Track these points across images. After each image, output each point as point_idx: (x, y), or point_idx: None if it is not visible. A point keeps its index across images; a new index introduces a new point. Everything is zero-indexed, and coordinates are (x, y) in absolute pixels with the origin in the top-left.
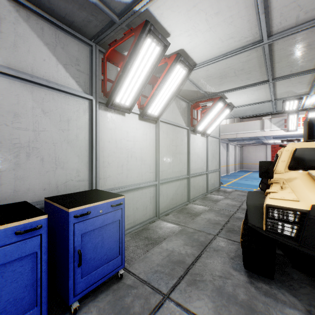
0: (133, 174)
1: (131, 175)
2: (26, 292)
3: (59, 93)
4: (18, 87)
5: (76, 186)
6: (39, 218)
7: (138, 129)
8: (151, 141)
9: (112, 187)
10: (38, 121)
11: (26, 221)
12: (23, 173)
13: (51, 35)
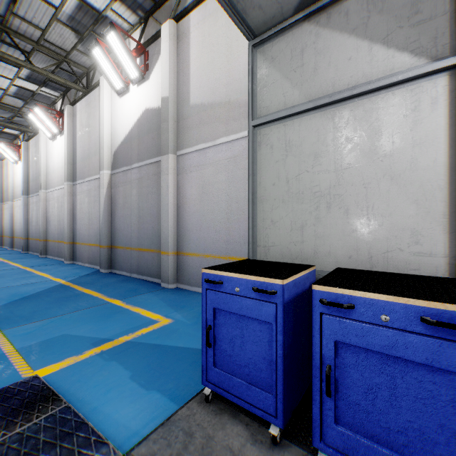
0: None
1: None
2: (264, 366)
3: (373, 96)
4: (318, 119)
5: (409, 264)
6: (274, 282)
7: None
8: None
9: None
10: (341, 155)
11: (262, 279)
12: (323, 231)
13: (361, 9)
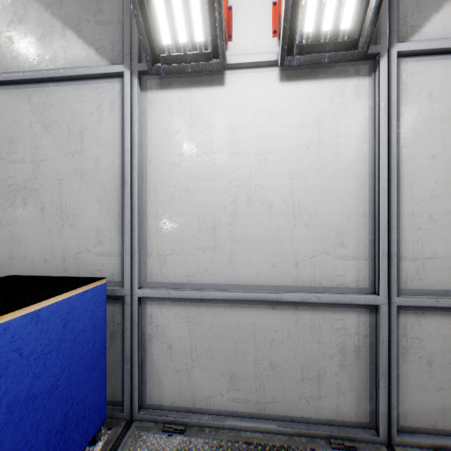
0: (255, 256)
1: (247, 257)
2: None
3: (67, 85)
4: (15, 98)
5: (96, 264)
6: None
7: (276, 112)
8: (348, 145)
9: (183, 282)
10: (38, 144)
11: None
12: (21, 231)
13: None
